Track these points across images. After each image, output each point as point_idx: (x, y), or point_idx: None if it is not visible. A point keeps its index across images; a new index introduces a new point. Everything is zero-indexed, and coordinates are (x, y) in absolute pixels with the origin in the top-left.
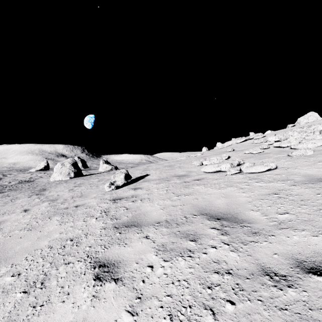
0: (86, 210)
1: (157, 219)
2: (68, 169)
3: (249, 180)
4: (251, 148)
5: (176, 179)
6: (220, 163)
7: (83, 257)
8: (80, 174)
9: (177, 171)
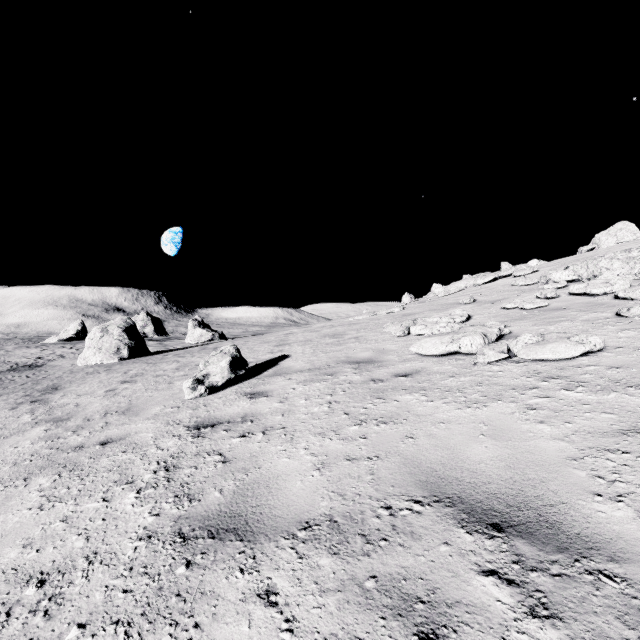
0: (122, 458)
1: (303, 510)
2: (117, 341)
3: (542, 382)
4: (514, 297)
5: (351, 372)
6: (455, 334)
7: None
8: (143, 352)
9: (353, 349)
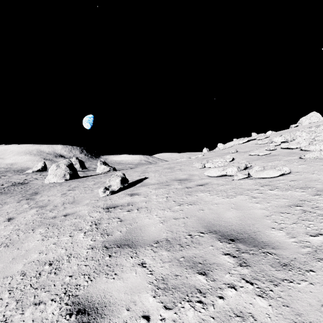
0: (75, 221)
1: (155, 237)
2: (64, 171)
3: (261, 187)
4: (255, 149)
5: (177, 184)
6: (225, 166)
7: (59, 294)
8: (76, 176)
9: (178, 174)
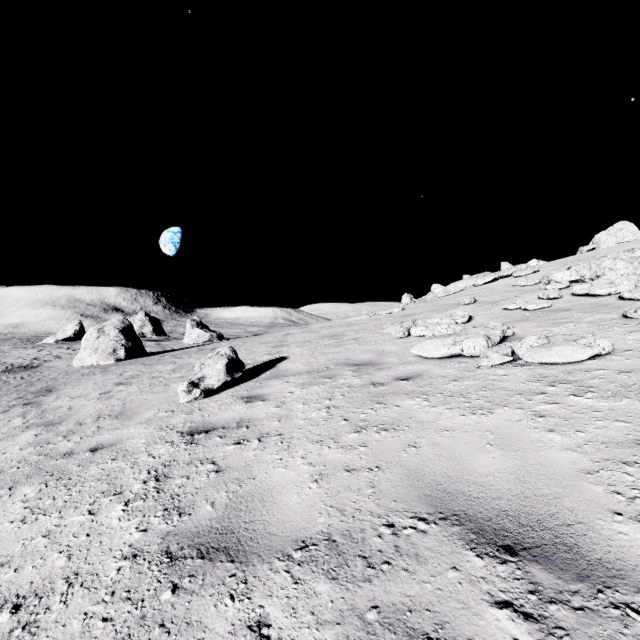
0: (111, 466)
1: (299, 528)
2: (113, 342)
3: (549, 387)
4: (515, 297)
5: (350, 375)
6: (457, 336)
7: None
8: (140, 352)
9: (352, 350)
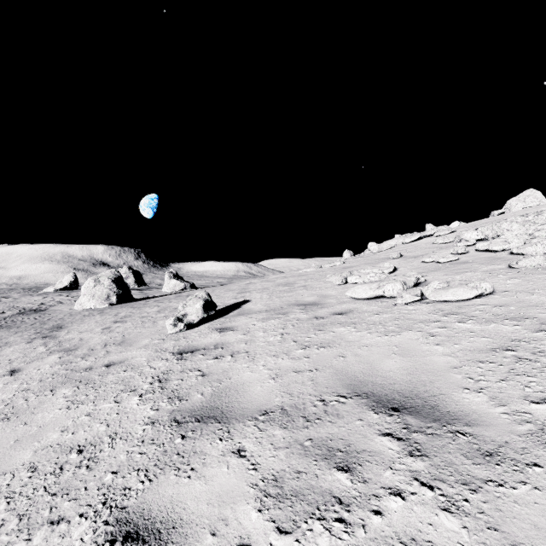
0: (124, 375)
1: (262, 404)
2: (107, 290)
3: (443, 317)
4: (433, 253)
5: (299, 312)
6: (381, 282)
7: (93, 505)
8: (129, 298)
9: (301, 294)
